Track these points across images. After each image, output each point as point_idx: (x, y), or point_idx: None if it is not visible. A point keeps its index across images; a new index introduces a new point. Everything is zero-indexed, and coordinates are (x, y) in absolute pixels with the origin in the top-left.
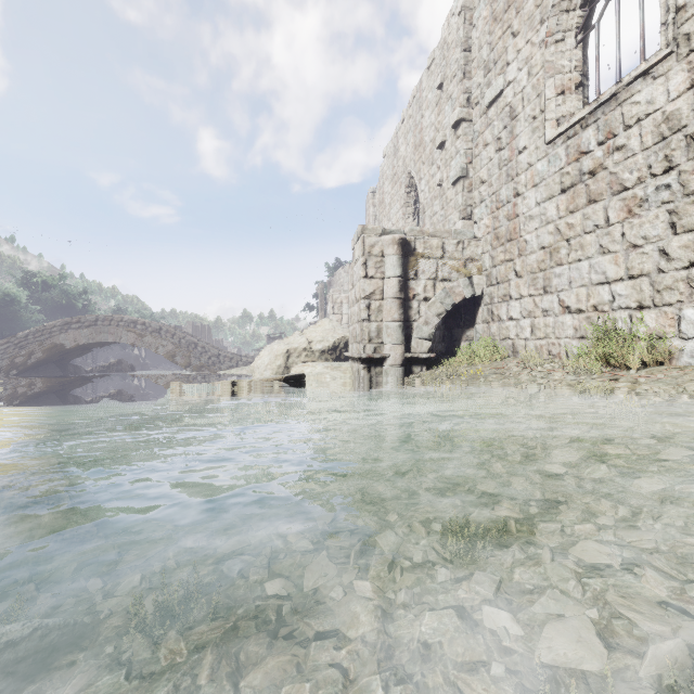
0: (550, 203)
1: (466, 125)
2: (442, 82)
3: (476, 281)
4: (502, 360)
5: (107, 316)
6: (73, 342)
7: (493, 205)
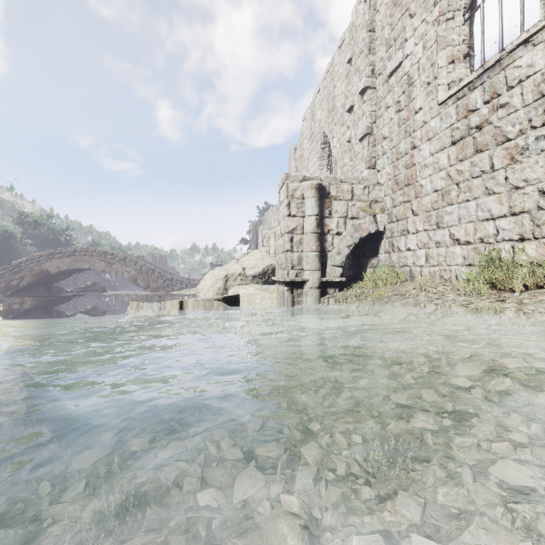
0: (442, 153)
1: (371, 91)
2: (351, 58)
3: (379, 219)
4: (401, 283)
5: (83, 248)
6: (56, 268)
7: (394, 156)
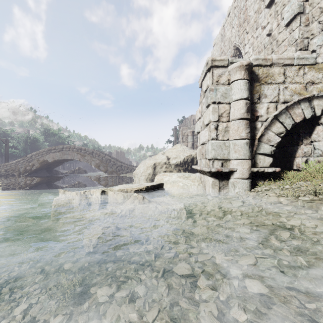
0: None
1: None
2: None
3: (319, 101)
4: None
5: (68, 146)
6: (52, 159)
7: None
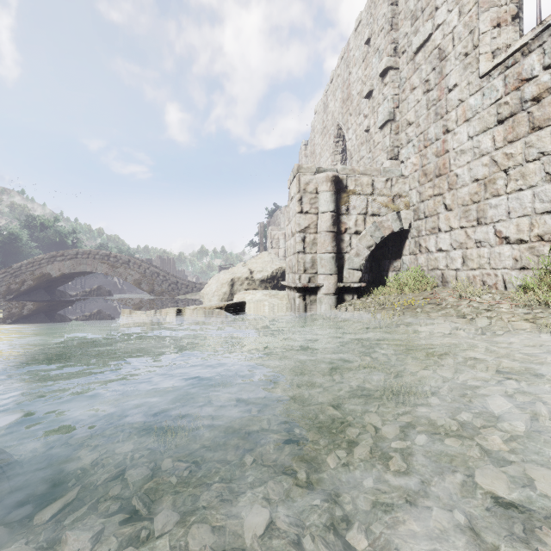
0: (484, 135)
1: (393, 72)
2: (370, 38)
3: (404, 215)
4: (432, 290)
5: (86, 250)
6: (58, 271)
7: (421, 144)
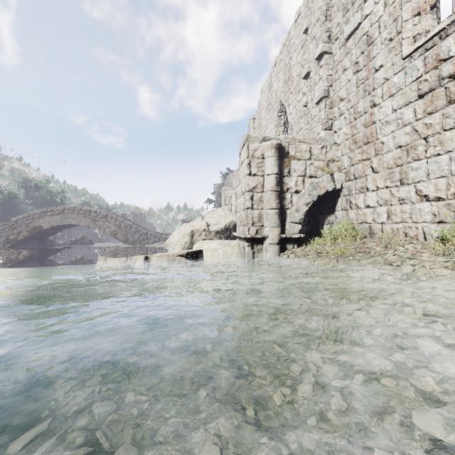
0: (407, 108)
1: (328, 56)
2: (308, 28)
3: (337, 177)
4: (361, 240)
5: (71, 206)
6: (48, 224)
7: (351, 116)
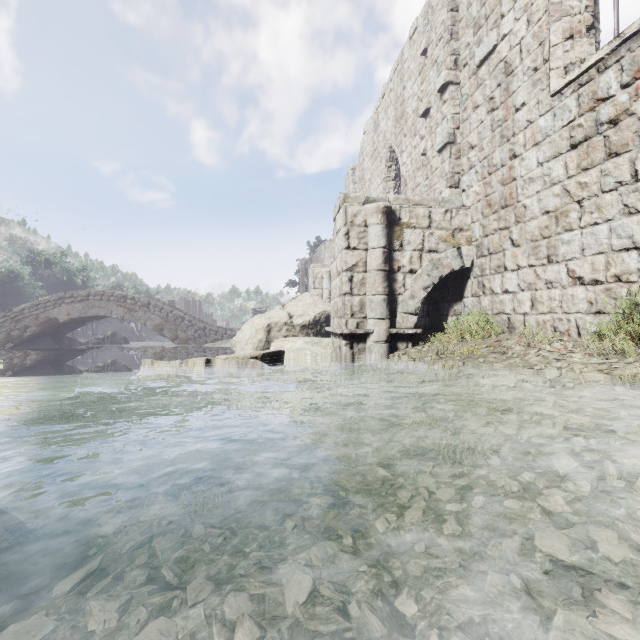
0: (556, 161)
1: (454, 88)
2: (427, 48)
3: (465, 252)
4: (497, 337)
5: (99, 291)
6: (66, 316)
7: (485, 170)
